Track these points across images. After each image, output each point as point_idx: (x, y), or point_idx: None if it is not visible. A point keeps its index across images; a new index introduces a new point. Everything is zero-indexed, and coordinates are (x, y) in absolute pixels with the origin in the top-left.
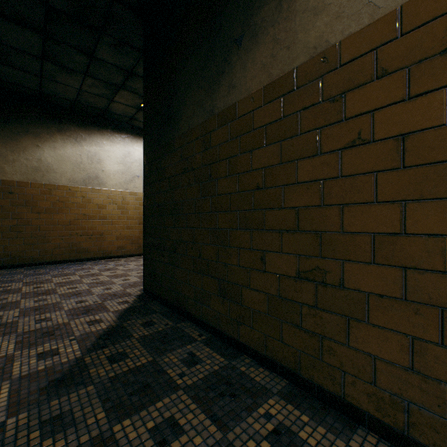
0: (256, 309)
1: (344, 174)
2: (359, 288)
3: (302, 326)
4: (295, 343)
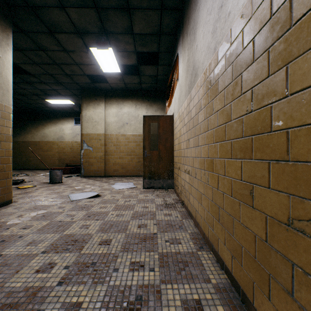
0: (21, 164)
1: (30, 151)
2: (31, 160)
3: (27, 164)
4: (26, 166)
